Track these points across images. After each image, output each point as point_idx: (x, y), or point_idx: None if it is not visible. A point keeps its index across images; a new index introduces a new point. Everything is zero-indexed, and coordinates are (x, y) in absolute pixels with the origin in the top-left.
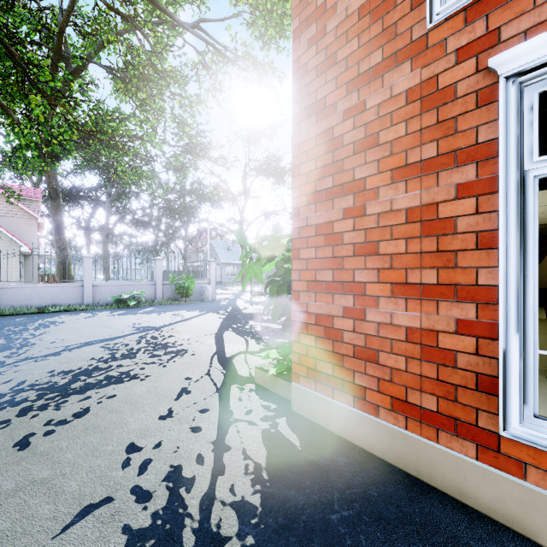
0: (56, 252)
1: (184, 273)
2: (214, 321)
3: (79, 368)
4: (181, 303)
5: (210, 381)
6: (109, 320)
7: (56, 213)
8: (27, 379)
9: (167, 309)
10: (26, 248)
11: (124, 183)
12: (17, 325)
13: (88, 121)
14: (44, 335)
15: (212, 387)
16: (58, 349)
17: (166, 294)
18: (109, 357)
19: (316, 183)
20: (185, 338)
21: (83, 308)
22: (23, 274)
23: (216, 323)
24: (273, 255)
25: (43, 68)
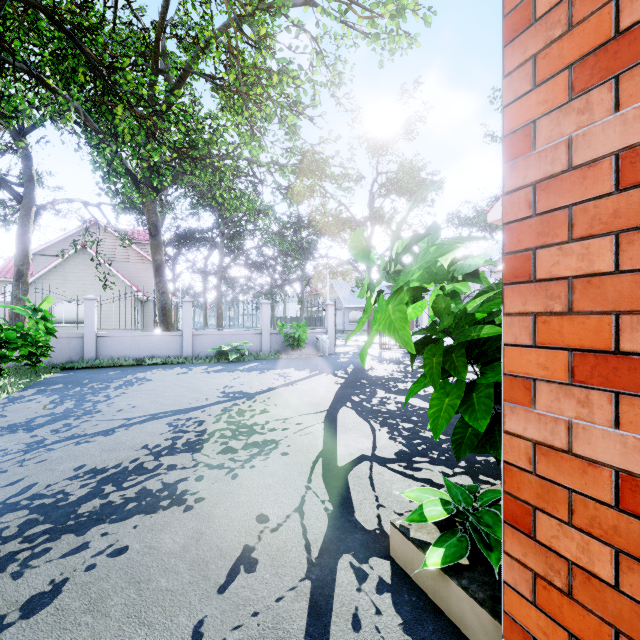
0: (157, 296)
1: (300, 319)
2: (328, 388)
3: (117, 466)
4: (291, 358)
5: (300, 534)
6: (201, 378)
7: (157, 252)
8: (41, 479)
9: (272, 366)
10: (140, 293)
11: (237, 220)
12: (104, 380)
13: (177, 134)
14: (119, 398)
15: (300, 557)
16: (117, 422)
17: (273, 346)
18: (167, 446)
19: (621, 1)
20: (281, 416)
21: (180, 362)
22: (140, 321)
23: (330, 392)
24: (422, 288)
25: (124, 72)
